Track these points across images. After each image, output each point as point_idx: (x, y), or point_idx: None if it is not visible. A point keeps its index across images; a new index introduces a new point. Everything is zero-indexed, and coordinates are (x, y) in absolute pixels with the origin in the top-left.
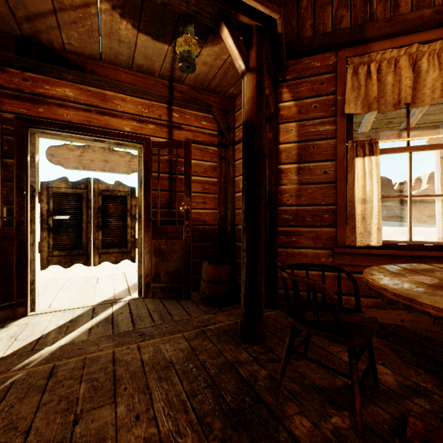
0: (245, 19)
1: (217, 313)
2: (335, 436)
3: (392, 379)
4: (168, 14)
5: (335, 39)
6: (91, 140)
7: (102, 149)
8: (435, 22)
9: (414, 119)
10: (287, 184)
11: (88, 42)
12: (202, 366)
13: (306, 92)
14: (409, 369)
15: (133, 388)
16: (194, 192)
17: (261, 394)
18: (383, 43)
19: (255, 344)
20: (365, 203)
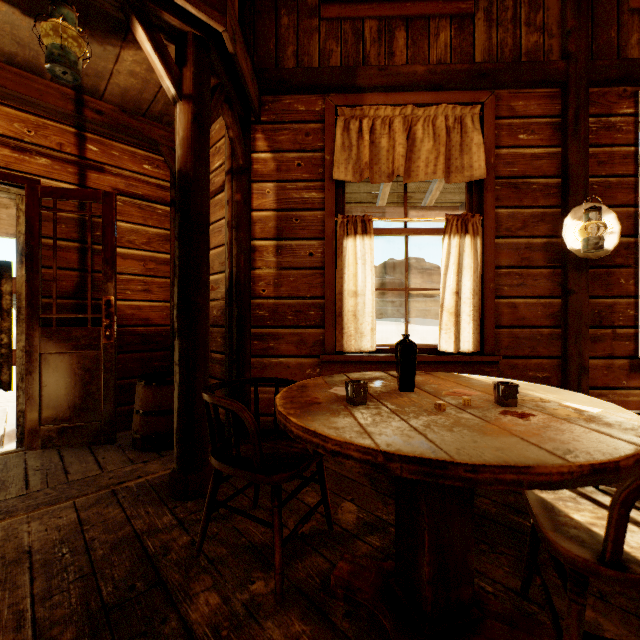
0: (173, 19)
1: (150, 460)
2: (246, 608)
3: (354, 517)
4: None
5: (322, 78)
6: None
7: None
8: (428, 83)
9: (433, 196)
10: (263, 268)
11: None
12: (85, 548)
13: (288, 143)
14: (379, 501)
15: None
16: (129, 274)
17: (165, 573)
18: (377, 96)
19: (191, 499)
20: (356, 297)
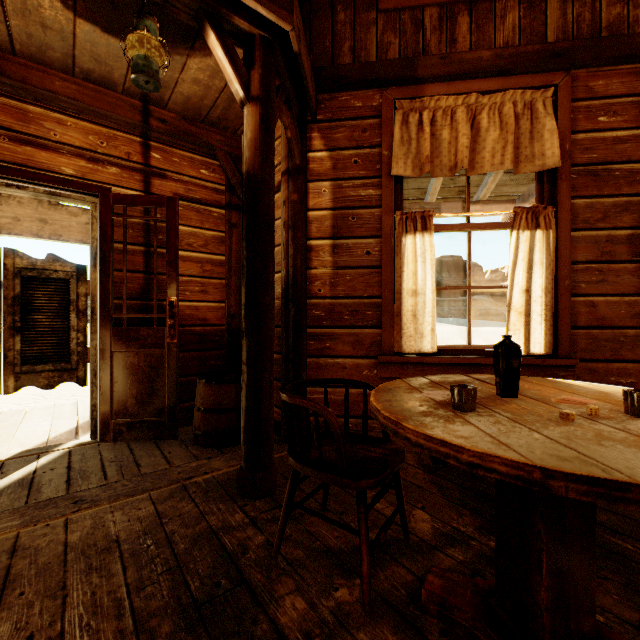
0: (243, 23)
1: (213, 457)
2: (335, 616)
3: (429, 527)
4: None
5: (380, 72)
6: None
7: (37, 200)
8: (495, 68)
9: (488, 190)
10: (319, 267)
11: None
12: (167, 541)
13: (344, 140)
14: (452, 511)
15: (36, 592)
16: (188, 276)
17: (246, 572)
18: (438, 86)
19: (259, 498)
20: (416, 296)
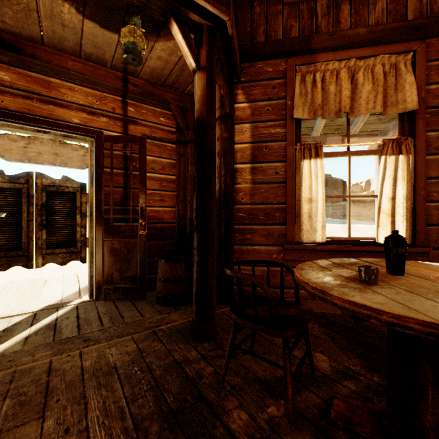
0: (195, 16)
1: (171, 312)
2: (269, 425)
3: (327, 365)
4: (116, 2)
5: (285, 46)
6: (32, 130)
7: (52, 141)
8: (369, 40)
9: (358, 127)
10: (242, 183)
11: (26, 22)
12: (148, 368)
13: (260, 95)
14: (343, 354)
15: (67, 399)
16: (152, 190)
17: (204, 392)
18: (327, 55)
19: (206, 341)
20: (311, 203)
